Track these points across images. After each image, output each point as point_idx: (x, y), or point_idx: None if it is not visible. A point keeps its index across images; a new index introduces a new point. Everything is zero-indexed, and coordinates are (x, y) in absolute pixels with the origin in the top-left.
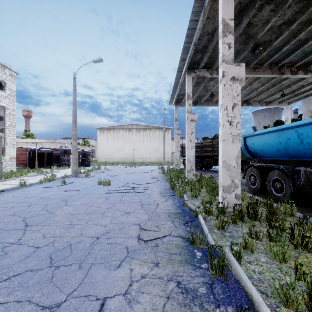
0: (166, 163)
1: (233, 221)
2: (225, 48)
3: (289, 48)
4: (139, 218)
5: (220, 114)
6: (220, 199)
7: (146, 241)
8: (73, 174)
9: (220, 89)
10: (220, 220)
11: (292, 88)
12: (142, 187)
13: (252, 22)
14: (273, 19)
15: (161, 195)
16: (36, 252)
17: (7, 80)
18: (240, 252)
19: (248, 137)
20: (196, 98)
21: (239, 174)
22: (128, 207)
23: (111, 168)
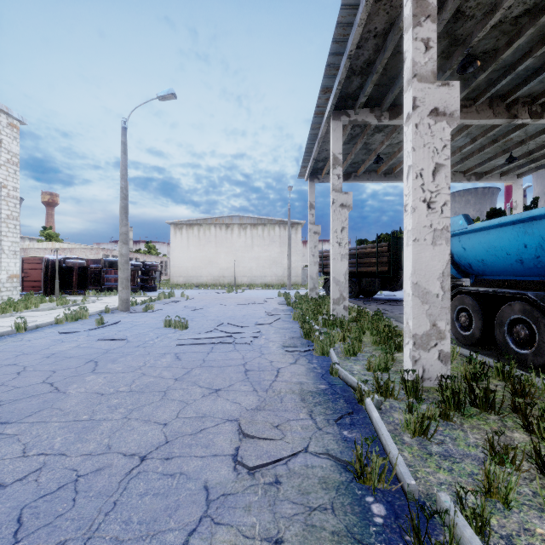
0: (293, 286)
1: (443, 414)
2: (419, 50)
3: (530, 66)
4: (239, 405)
5: (406, 186)
6: (407, 361)
7: (252, 469)
8: (122, 307)
9: (406, 136)
10: (418, 415)
11: (527, 147)
12: (247, 333)
13: (464, 9)
14: (506, 2)
15: (284, 350)
16: None
17: (2, 135)
18: (483, 511)
19: (455, 236)
20: (348, 166)
21: (447, 310)
22: (218, 377)
23: (194, 295)
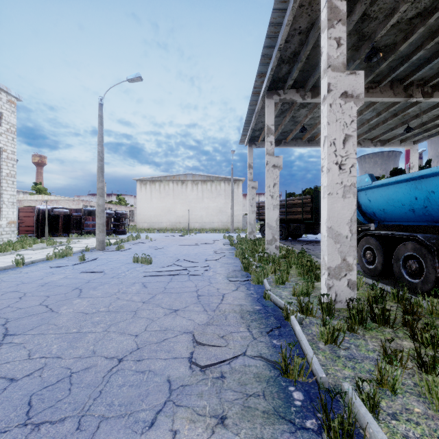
0: (235, 230)
1: (350, 327)
2: (332, 47)
3: (422, 56)
4: (193, 321)
5: (322, 152)
6: (323, 288)
7: (203, 367)
8: (99, 247)
9: (322, 113)
10: (329, 327)
11: (421, 119)
12: (199, 267)
13: (369, 12)
14: (402, 7)
15: (228, 280)
16: (6, 390)
17: (3, 109)
18: (375, 396)
19: (362, 191)
20: (279, 134)
21: (354, 248)
22: (176, 300)
23: (156, 238)
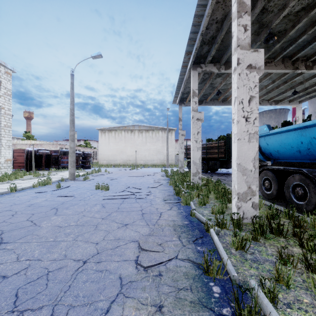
0: (169, 165)
1: (254, 237)
2: (241, 31)
3: (305, 39)
4: (139, 232)
5: (233, 109)
6: (234, 208)
7: (146, 268)
8: (71, 177)
9: (233, 80)
10: (239, 237)
11: (304, 85)
12: (143, 193)
13: (267, 7)
14: (291, 3)
15: (164, 202)
16: None
17: (2, 78)
18: (274, 290)
19: (262, 137)
20: (201, 96)
21: (257, 179)
22: (126, 217)
23: (112, 171)
